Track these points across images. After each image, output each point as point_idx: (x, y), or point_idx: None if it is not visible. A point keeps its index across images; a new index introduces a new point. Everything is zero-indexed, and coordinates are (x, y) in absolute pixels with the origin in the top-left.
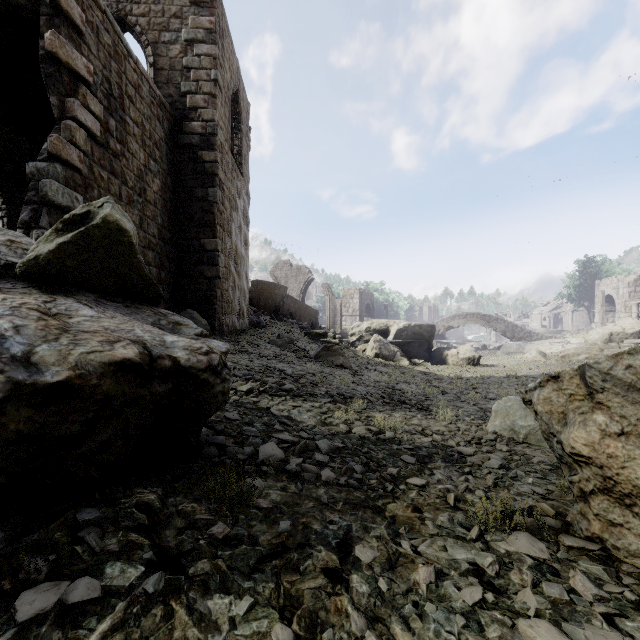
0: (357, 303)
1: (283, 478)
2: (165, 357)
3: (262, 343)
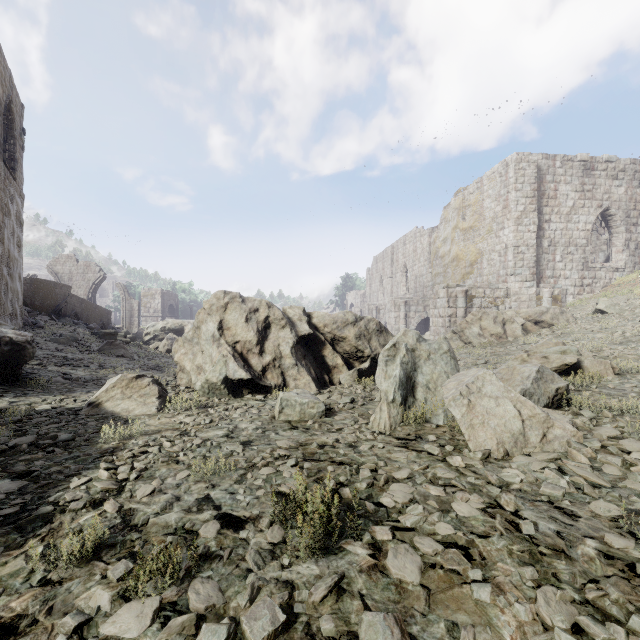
0: (159, 303)
1: (65, 385)
2: (6, 337)
3: (42, 341)
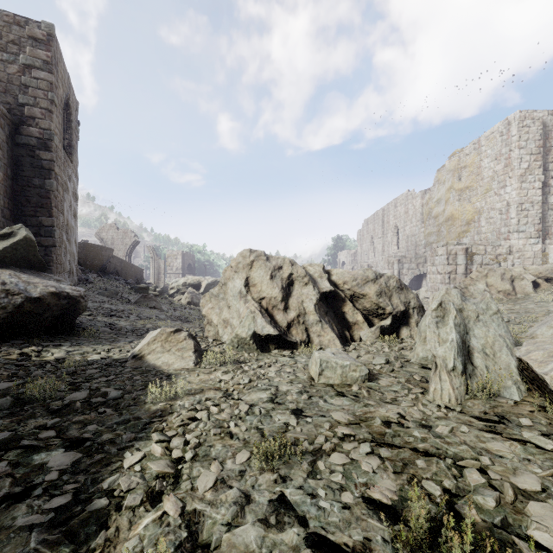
0: (180, 263)
1: (111, 335)
2: (64, 292)
3: (92, 294)
